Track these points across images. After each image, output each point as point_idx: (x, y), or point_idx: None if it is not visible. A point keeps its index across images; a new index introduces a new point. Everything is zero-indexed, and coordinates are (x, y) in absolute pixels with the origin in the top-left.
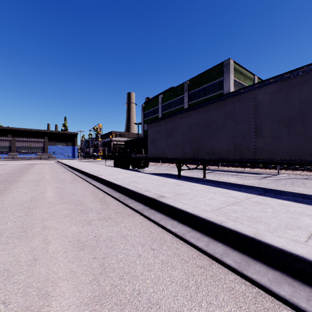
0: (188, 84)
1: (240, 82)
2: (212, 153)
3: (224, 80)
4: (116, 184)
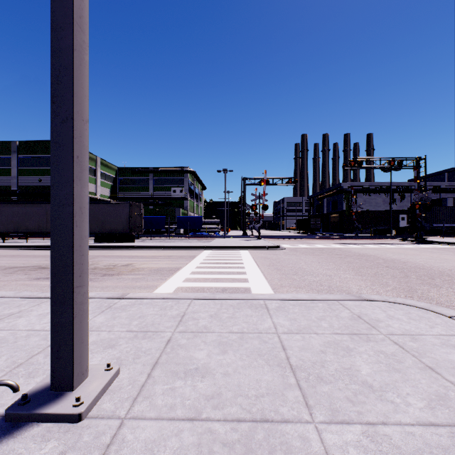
0: (18, 145)
1: None
2: (27, 229)
3: None
4: None
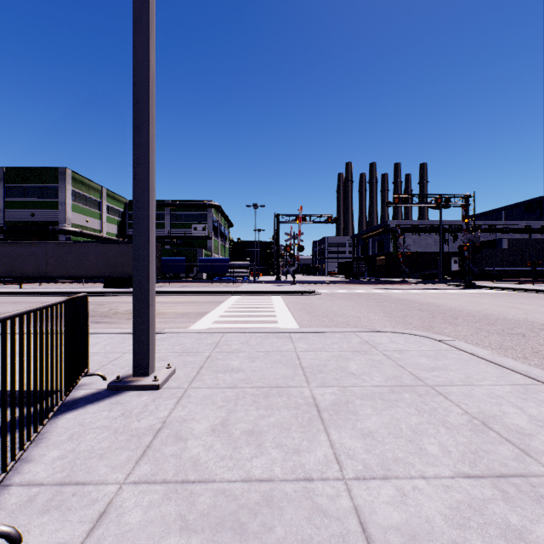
0: (5, 172)
1: (82, 193)
2: (23, 273)
3: (60, 189)
4: None
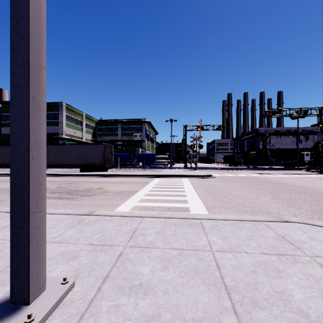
0: None
1: (71, 116)
2: None
3: (60, 114)
4: None
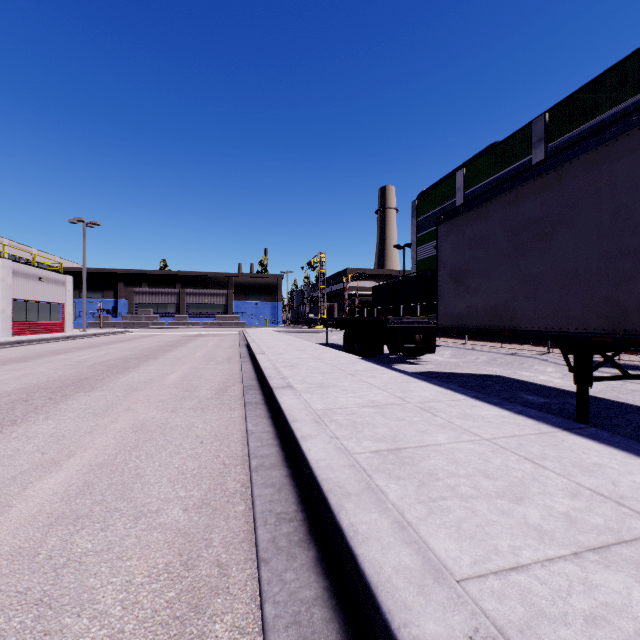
0: (547, 121)
1: None
2: None
3: None
4: (311, 467)
